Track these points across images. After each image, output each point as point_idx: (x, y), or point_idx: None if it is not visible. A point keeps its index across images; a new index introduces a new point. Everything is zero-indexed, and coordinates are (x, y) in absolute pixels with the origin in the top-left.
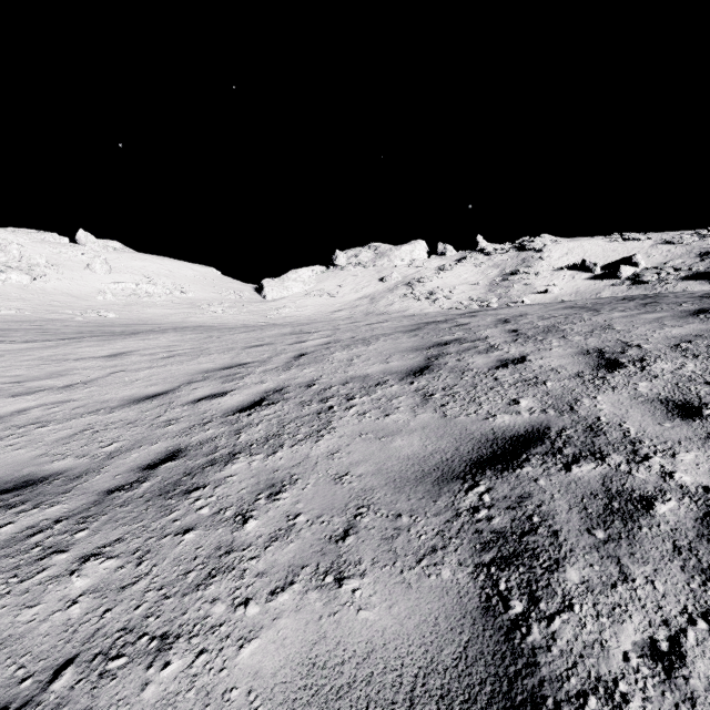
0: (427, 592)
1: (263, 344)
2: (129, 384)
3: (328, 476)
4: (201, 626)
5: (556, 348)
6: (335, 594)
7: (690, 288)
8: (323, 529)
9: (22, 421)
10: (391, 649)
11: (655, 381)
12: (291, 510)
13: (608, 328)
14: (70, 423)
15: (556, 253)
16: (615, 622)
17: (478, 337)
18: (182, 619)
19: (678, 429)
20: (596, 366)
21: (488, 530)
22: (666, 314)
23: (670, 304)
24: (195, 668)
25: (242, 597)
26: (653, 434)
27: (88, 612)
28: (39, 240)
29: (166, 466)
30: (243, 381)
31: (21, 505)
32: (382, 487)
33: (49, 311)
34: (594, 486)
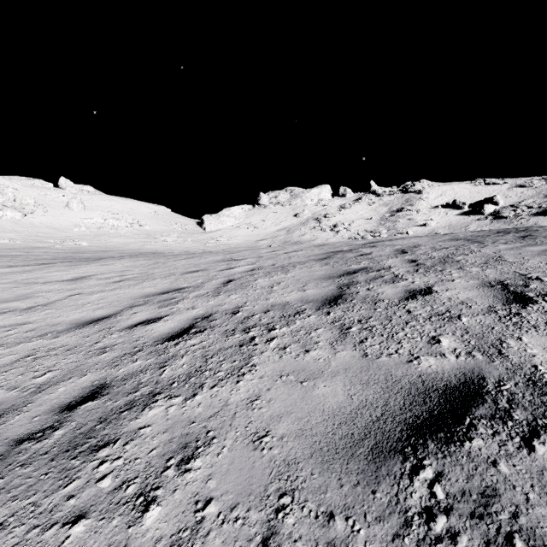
0: None
1: (199, 270)
2: (80, 307)
3: (247, 436)
4: None
5: (458, 280)
6: None
7: (540, 222)
8: (236, 534)
9: None
10: None
11: None
12: (201, 492)
13: (500, 260)
14: (17, 347)
15: (432, 194)
16: None
17: (382, 267)
18: None
19: None
20: (505, 300)
21: None
22: None
23: (546, 237)
24: None
25: None
26: None
27: None
28: (29, 185)
29: (85, 407)
30: (177, 306)
31: None
32: (307, 460)
33: (35, 240)
34: None
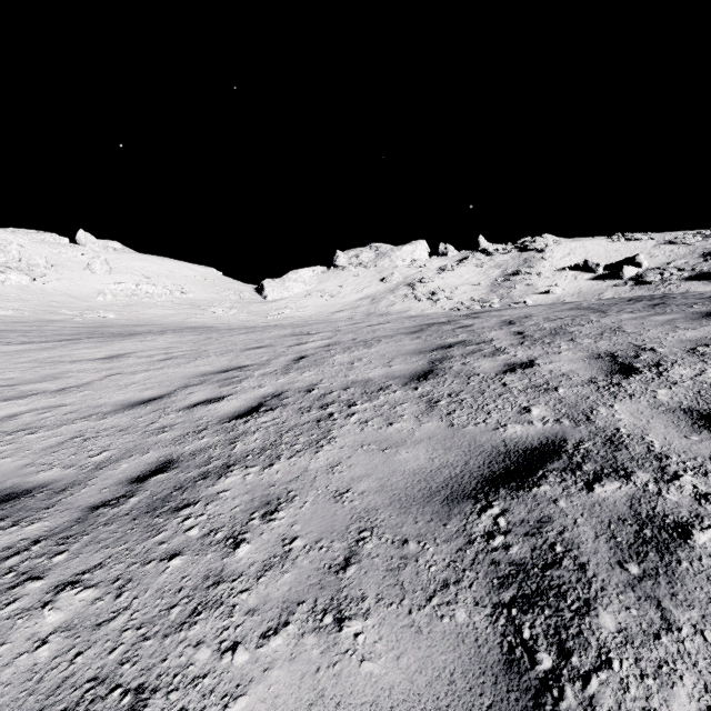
0: (440, 639)
1: (262, 346)
2: (124, 388)
3: (328, 493)
4: (182, 677)
5: (565, 352)
6: (335, 638)
7: (694, 289)
8: (322, 557)
9: (12, 427)
10: None
11: (674, 388)
12: (287, 533)
13: (618, 331)
14: (60, 429)
15: (558, 253)
16: (663, 685)
17: (483, 340)
18: (161, 667)
19: (707, 443)
20: (609, 371)
21: (506, 562)
22: (677, 316)
23: (680, 305)
24: None
25: (230, 640)
26: (681, 448)
27: (57, 656)
28: (39, 240)
29: (156, 479)
30: (241, 385)
31: (0, 522)
32: (386, 507)
33: (48, 311)
34: (621, 509)
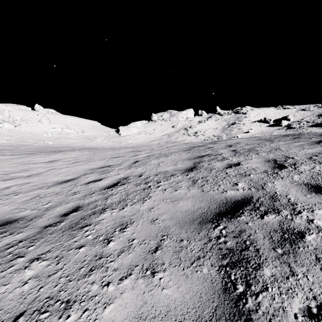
0: (196, 280)
1: (119, 156)
2: (57, 175)
3: (148, 220)
4: (86, 296)
5: (254, 159)
6: (151, 280)
7: (313, 131)
8: (145, 247)
9: (7, 192)
10: (178, 310)
11: (301, 174)
12: (130, 237)
13: (278, 149)
14: (29, 193)
15: (252, 114)
16: (289, 297)
17: (218, 153)
18: (77, 292)
19: (314, 198)
20: (273, 167)
21: (225, 248)
22: (304, 143)
23: (306, 138)
24: (82, 318)
25: (106, 281)
26: (302, 200)
27: (32, 288)
28: (17, 108)
29: (73, 214)
30: (109, 173)
31: (4, 233)
32: (173, 226)
33: (22, 141)
34: (275, 226)
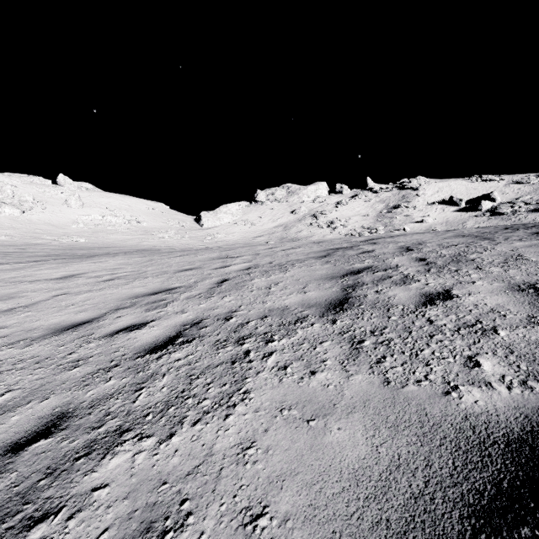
0: None
1: (192, 268)
2: (63, 309)
3: (235, 513)
4: None
5: (479, 281)
6: None
7: (538, 219)
8: None
9: None
10: None
11: None
12: None
13: (522, 259)
14: None
15: (429, 191)
16: None
17: (389, 266)
18: None
19: None
20: None
21: None
22: None
23: None
24: None
25: None
26: None
27: None
28: (28, 182)
29: (35, 448)
30: (165, 309)
31: None
32: None
33: (33, 237)
34: None
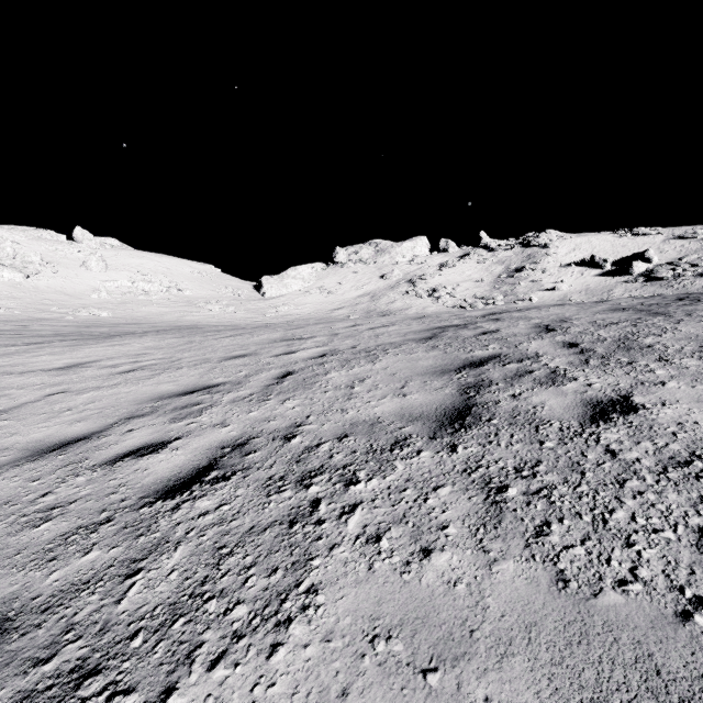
0: None
1: (245, 354)
2: (53, 416)
3: None
4: None
5: (672, 382)
6: None
7: None
8: None
9: None
10: None
11: None
12: None
13: None
14: None
15: (563, 249)
16: None
17: (525, 354)
18: None
19: None
20: None
21: None
22: None
23: None
24: None
25: None
26: None
27: None
28: (35, 237)
29: None
30: (199, 418)
31: None
32: None
33: (39, 309)
34: None
